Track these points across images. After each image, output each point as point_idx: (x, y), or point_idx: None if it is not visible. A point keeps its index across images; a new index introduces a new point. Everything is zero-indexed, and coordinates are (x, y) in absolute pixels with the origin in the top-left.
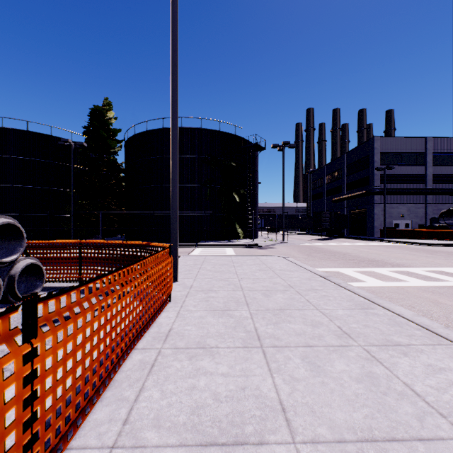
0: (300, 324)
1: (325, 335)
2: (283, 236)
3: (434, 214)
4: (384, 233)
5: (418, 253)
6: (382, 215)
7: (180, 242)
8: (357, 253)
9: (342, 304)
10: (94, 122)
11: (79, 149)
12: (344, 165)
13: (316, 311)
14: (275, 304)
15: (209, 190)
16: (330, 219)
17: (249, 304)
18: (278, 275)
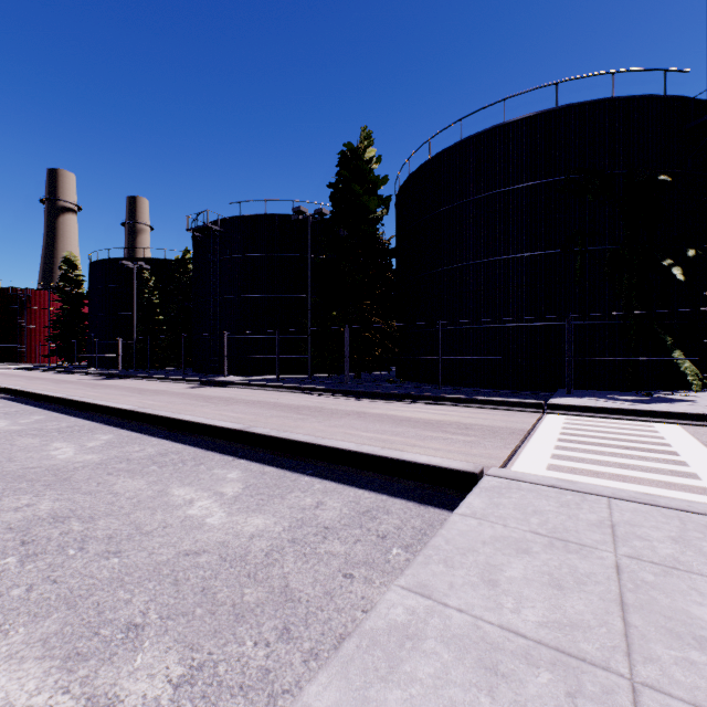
0: None
1: None
2: None
3: None
4: None
5: None
6: None
7: (500, 391)
8: None
9: None
10: (342, 171)
11: None
12: None
13: None
14: None
15: (581, 259)
16: None
17: None
18: None
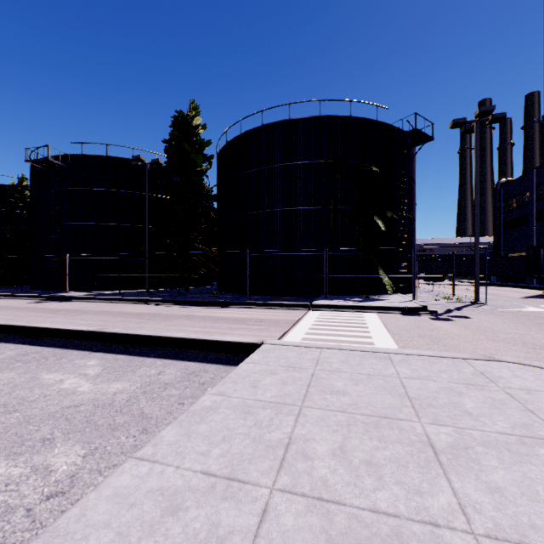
0: None
1: None
2: (476, 292)
3: None
4: None
5: None
6: None
7: (286, 298)
8: None
9: None
10: (175, 132)
11: None
12: None
13: None
14: None
15: (333, 213)
16: None
17: None
18: None
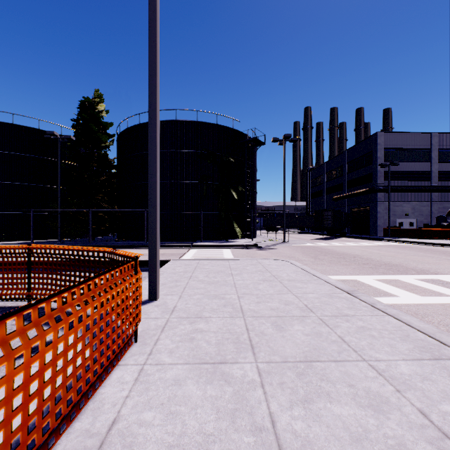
0: (350, 404)
1: (409, 442)
2: (284, 236)
3: (439, 212)
4: (388, 232)
5: (435, 254)
6: (386, 213)
7: (175, 242)
8: (368, 255)
9: (397, 348)
10: (83, 114)
11: (68, 144)
12: (345, 162)
13: (363, 364)
14: (295, 348)
15: (206, 186)
16: (332, 218)
17: (255, 348)
18: (288, 289)
